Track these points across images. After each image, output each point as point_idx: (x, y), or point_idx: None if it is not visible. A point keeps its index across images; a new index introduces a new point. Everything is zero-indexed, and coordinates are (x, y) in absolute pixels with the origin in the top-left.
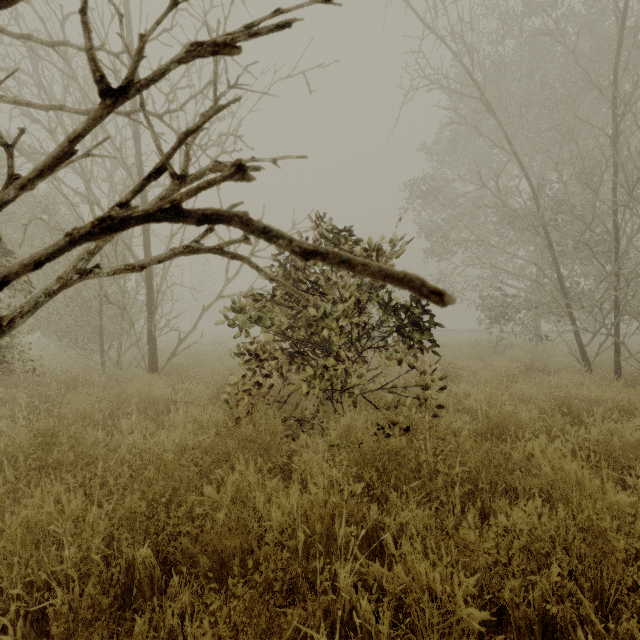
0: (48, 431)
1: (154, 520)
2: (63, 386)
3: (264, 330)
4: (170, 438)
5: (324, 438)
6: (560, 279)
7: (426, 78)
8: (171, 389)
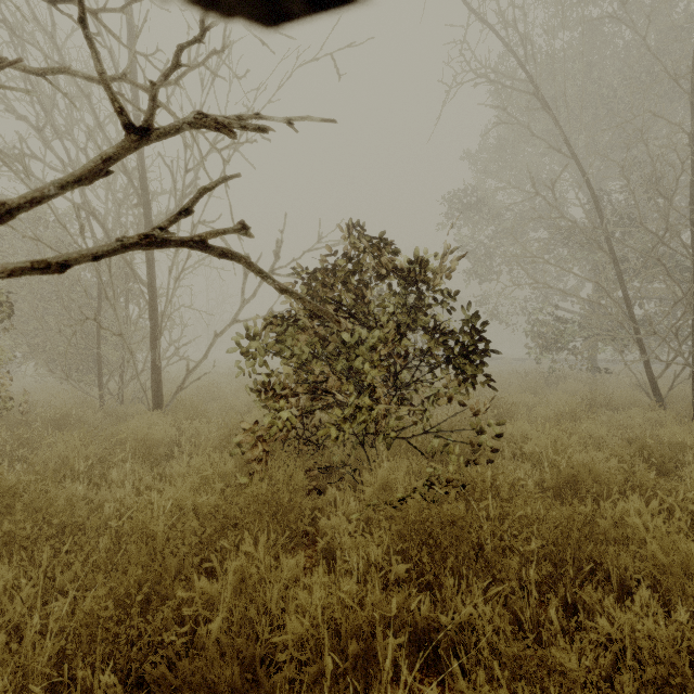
0: (8, 489)
1: (126, 625)
2: (51, 425)
3: (283, 361)
4: (165, 496)
5: (356, 494)
6: (627, 300)
7: (471, 71)
8: (177, 428)
